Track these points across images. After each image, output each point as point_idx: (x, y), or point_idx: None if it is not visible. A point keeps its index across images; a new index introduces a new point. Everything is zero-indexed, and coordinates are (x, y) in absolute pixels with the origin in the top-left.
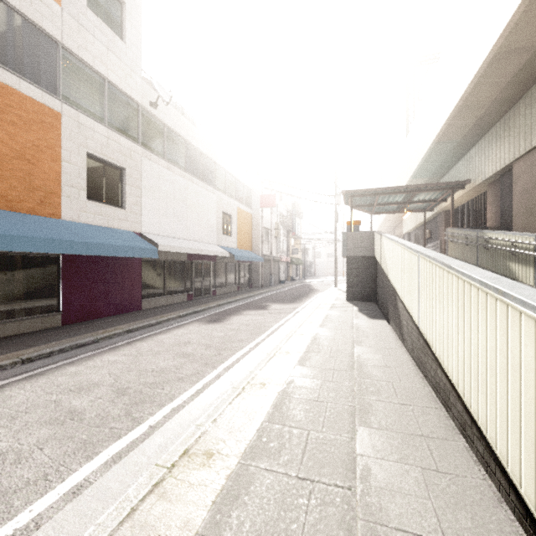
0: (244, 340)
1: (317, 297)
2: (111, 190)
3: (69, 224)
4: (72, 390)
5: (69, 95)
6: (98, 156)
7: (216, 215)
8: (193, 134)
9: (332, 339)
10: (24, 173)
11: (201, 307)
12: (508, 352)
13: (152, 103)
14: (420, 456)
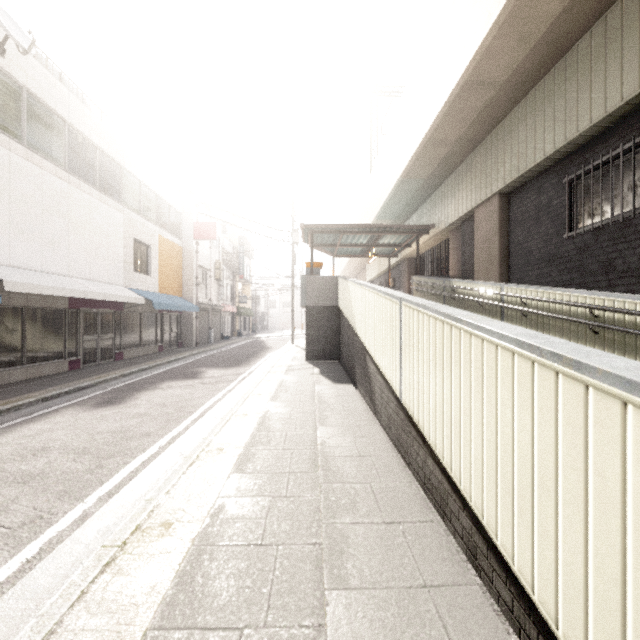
0: (153, 433)
1: (270, 357)
2: None
3: None
4: None
5: None
6: None
7: (124, 243)
8: (80, 115)
9: (287, 419)
10: None
11: (91, 381)
12: (589, 469)
13: None
14: (429, 637)
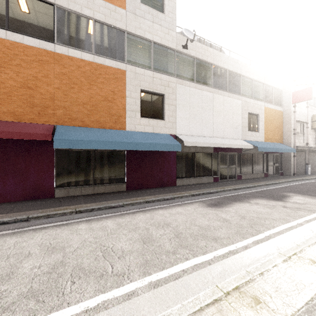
0: (220, 239)
1: None
2: (156, 109)
3: (128, 132)
4: (49, 247)
5: (131, 59)
6: (147, 90)
7: (241, 116)
8: (218, 58)
9: None
10: (107, 108)
11: (216, 189)
12: None
13: (183, 46)
14: None
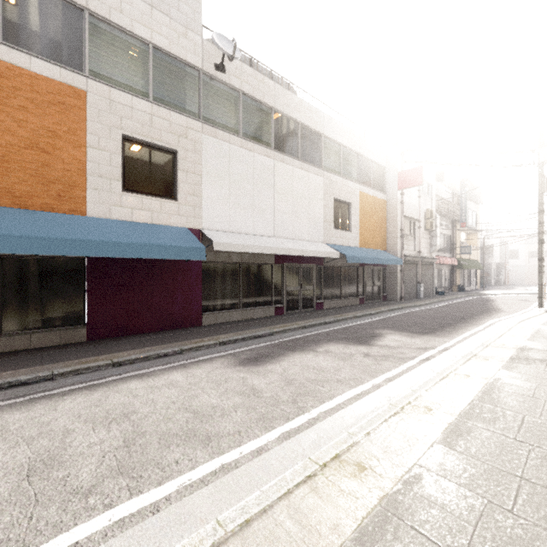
0: (219, 438)
1: (492, 326)
2: (161, 179)
3: (91, 220)
4: None
5: (100, 70)
6: (138, 138)
7: (323, 204)
8: (284, 100)
9: None
10: (37, 164)
11: (272, 329)
12: None
13: (217, 66)
14: None
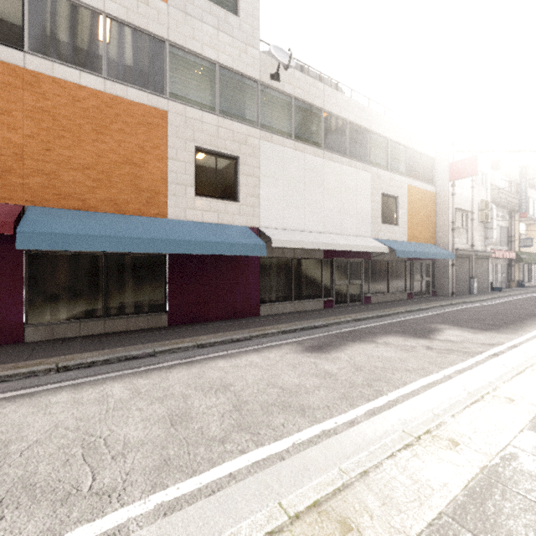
0: (312, 410)
1: None
2: (225, 183)
3: (171, 222)
4: None
5: (177, 92)
6: (207, 148)
7: (371, 199)
8: (333, 100)
9: None
10: (131, 177)
11: (326, 321)
12: None
13: (273, 75)
14: None
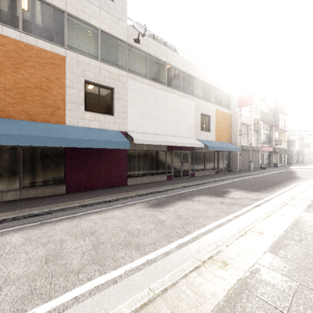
0: (144, 246)
1: (295, 187)
2: (105, 104)
3: (68, 127)
4: None
5: (72, 45)
6: (93, 81)
7: (194, 116)
8: (172, 57)
9: (280, 312)
10: (40, 97)
11: (166, 188)
12: None
13: (135, 40)
14: None
